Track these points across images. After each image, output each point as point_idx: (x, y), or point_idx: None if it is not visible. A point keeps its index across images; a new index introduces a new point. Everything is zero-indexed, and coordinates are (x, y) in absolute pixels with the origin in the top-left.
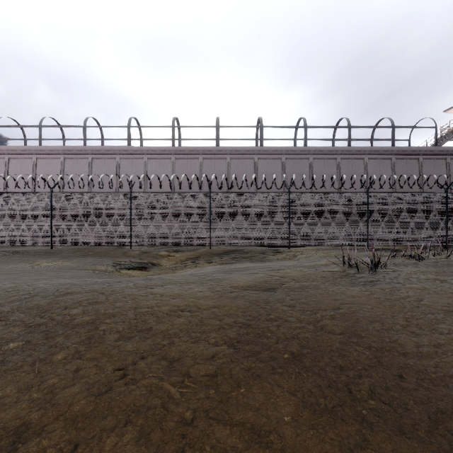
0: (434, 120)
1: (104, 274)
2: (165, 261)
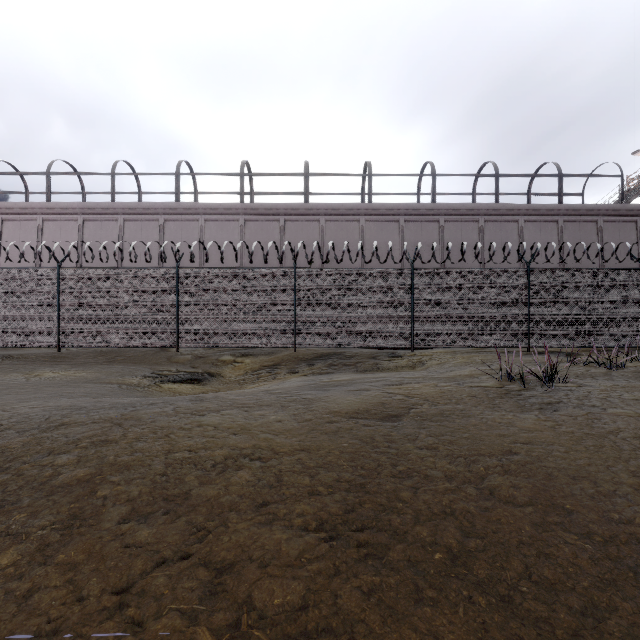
0: (619, 166)
1: (135, 391)
2: (230, 370)
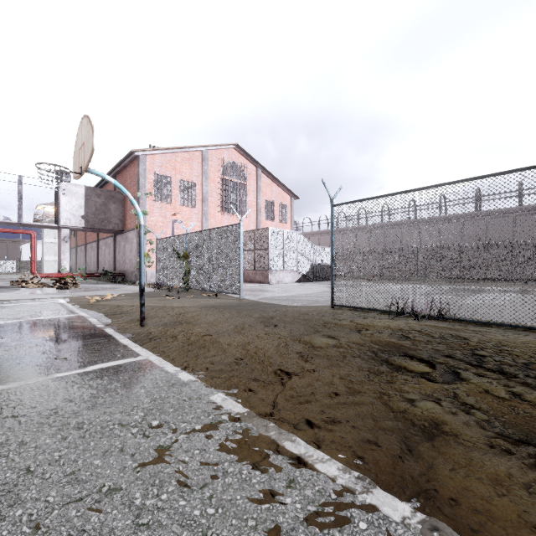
0: None
1: None
2: None
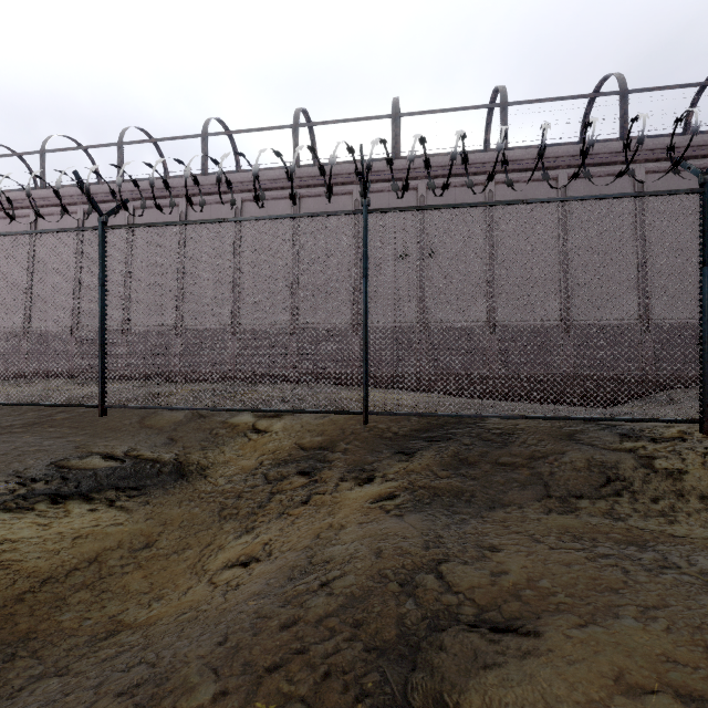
0: None
1: None
2: (234, 450)
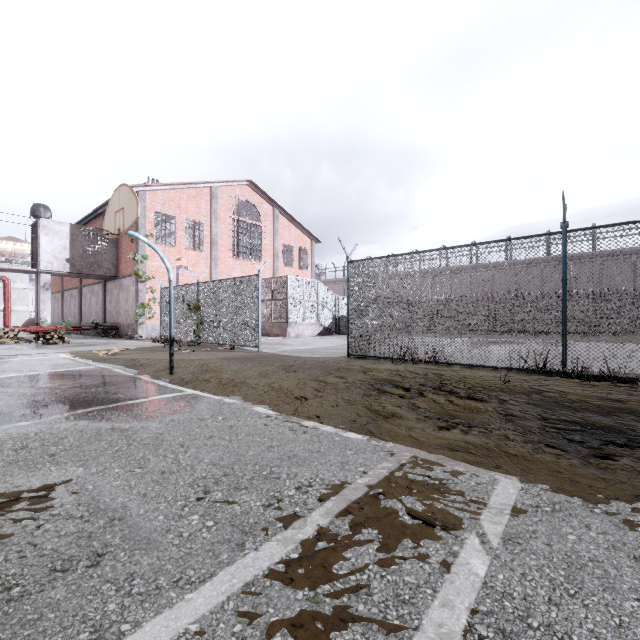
0: None
1: None
2: None
